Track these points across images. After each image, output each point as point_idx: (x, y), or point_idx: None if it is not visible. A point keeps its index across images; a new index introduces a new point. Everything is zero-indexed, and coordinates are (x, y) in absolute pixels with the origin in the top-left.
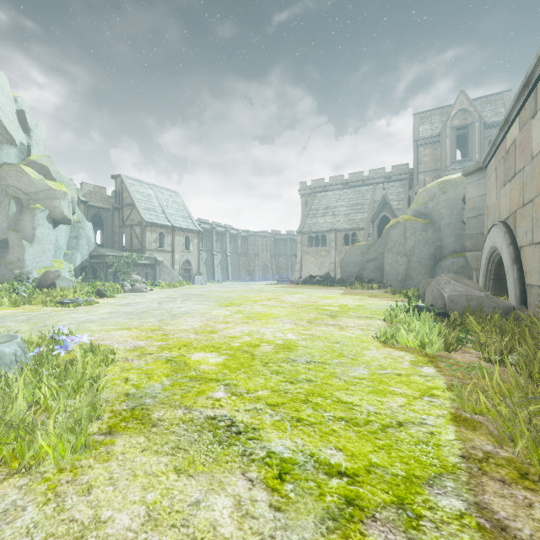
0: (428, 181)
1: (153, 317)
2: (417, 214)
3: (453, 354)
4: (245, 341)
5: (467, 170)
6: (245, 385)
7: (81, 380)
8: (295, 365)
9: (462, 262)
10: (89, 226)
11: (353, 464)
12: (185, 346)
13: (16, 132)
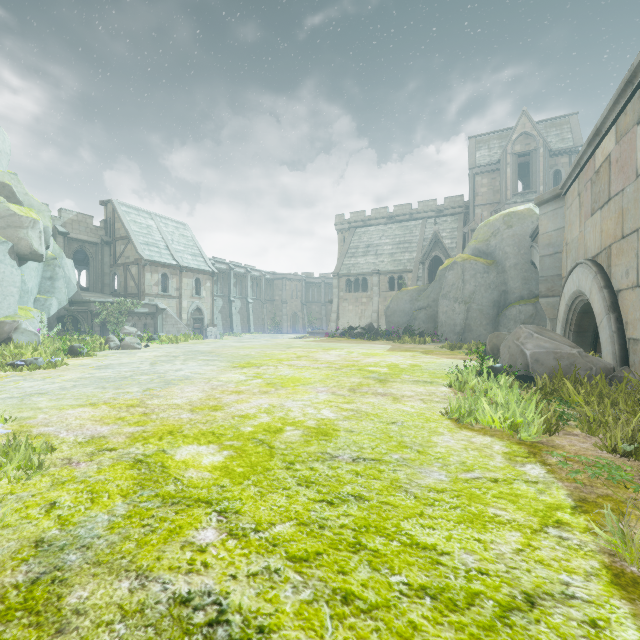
0: (485, 216)
1: (137, 385)
2: (477, 253)
3: (555, 439)
4: (261, 423)
5: (541, 197)
6: (254, 511)
7: None
8: (335, 467)
9: (531, 311)
10: (69, 264)
11: None
12: (170, 433)
13: None
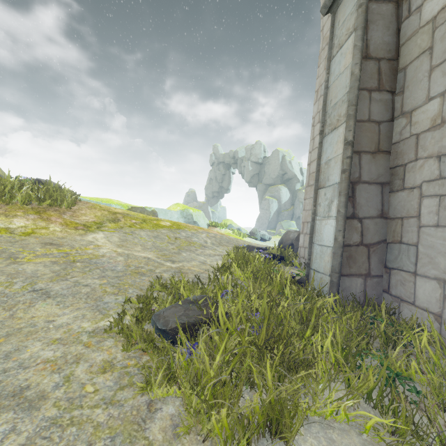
0: None
1: None
2: None
3: None
4: None
5: None
6: None
7: None
8: None
9: None
10: None
11: None
12: None
13: (300, 177)
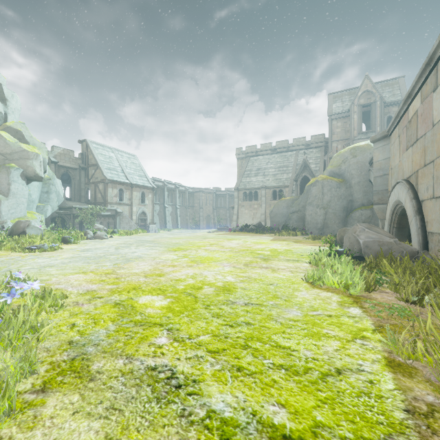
0: (339, 148)
1: (109, 261)
2: (332, 174)
3: (373, 294)
4: (189, 283)
5: (374, 137)
6: (188, 329)
7: (21, 331)
8: (234, 308)
9: (369, 214)
10: (58, 183)
11: (298, 424)
12: (134, 289)
13: None
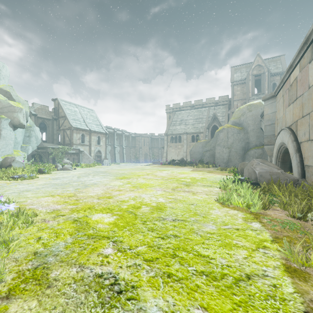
0: (239, 106)
1: (72, 187)
2: (234, 124)
3: (267, 211)
4: (130, 204)
5: (265, 97)
6: (129, 241)
7: None
8: (165, 223)
9: (260, 152)
10: (37, 129)
11: None
12: (89, 208)
13: None
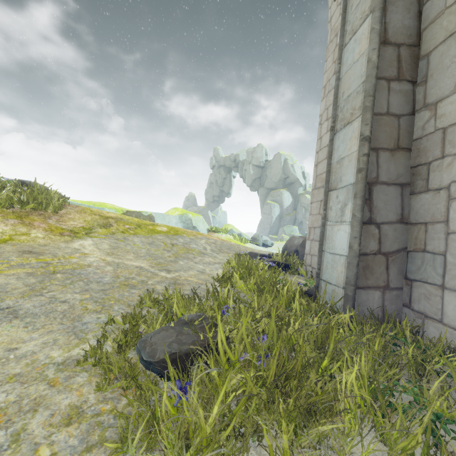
0: None
1: None
2: None
3: None
4: None
5: None
6: None
7: None
8: None
9: None
10: None
11: None
12: None
13: (302, 181)
